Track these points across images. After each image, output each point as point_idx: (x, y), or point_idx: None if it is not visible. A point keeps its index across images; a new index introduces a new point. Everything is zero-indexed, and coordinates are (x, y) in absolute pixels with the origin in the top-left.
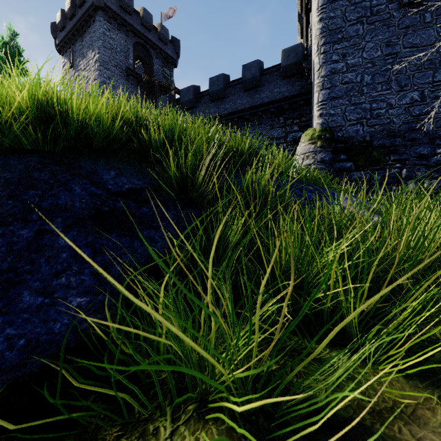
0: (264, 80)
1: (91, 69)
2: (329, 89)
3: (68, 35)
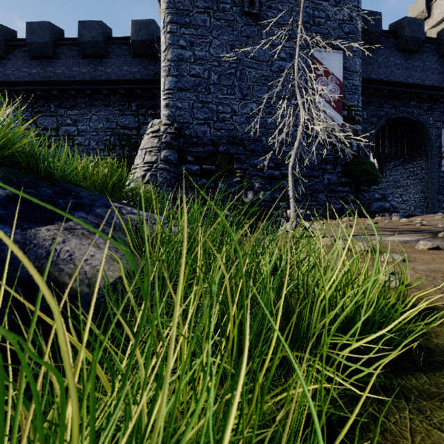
0: (110, 50)
1: None
2: (176, 77)
3: None
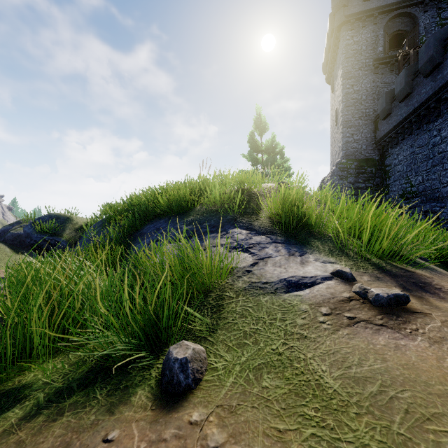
0: None
1: (339, 87)
2: None
3: (329, 66)
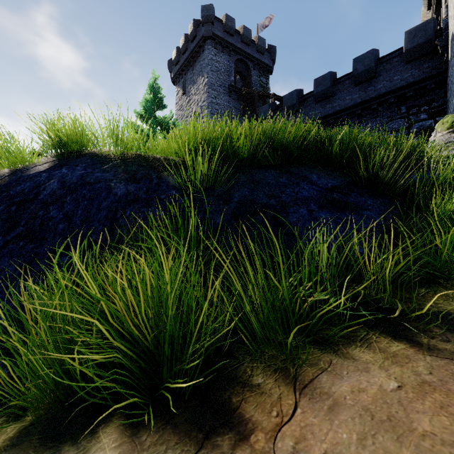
0: (380, 69)
1: (201, 92)
2: None
3: (181, 67)
